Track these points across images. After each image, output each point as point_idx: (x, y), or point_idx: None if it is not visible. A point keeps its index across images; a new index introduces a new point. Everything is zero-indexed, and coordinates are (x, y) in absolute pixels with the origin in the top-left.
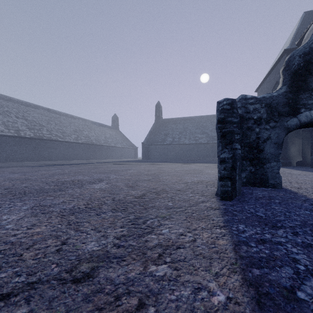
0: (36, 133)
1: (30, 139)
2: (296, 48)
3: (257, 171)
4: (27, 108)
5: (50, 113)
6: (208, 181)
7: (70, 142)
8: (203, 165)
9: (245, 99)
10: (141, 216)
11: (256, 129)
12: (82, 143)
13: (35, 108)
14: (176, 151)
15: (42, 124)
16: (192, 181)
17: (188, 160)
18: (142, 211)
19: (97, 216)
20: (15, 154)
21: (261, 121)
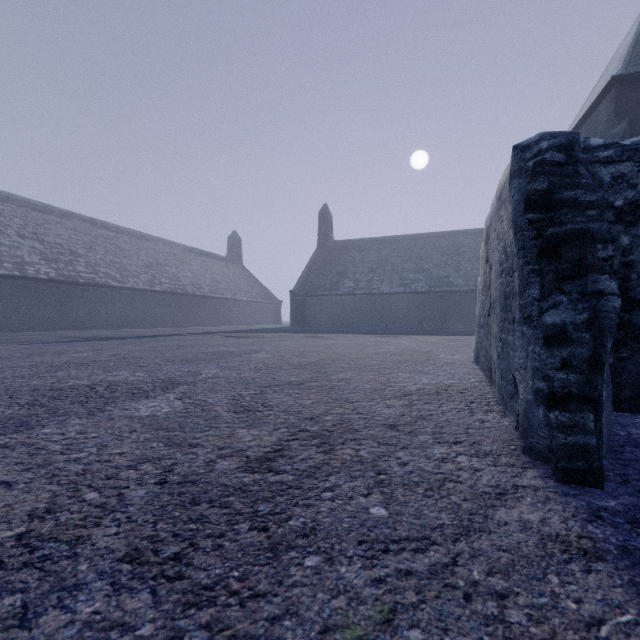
0: (62, 271)
1: (47, 283)
2: (639, 74)
3: (623, 365)
4: (45, 217)
5: (95, 229)
6: (463, 389)
7: (136, 290)
8: (425, 339)
9: (586, 148)
10: (243, 635)
11: (620, 239)
12: (164, 291)
13: (64, 217)
14: (363, 310)
15: (76, 251)
16: (420, 389)
17: (388, 328)
18: (256, 576)
19: (11, 634)
20: (14, 315)
21: (639, 213)
